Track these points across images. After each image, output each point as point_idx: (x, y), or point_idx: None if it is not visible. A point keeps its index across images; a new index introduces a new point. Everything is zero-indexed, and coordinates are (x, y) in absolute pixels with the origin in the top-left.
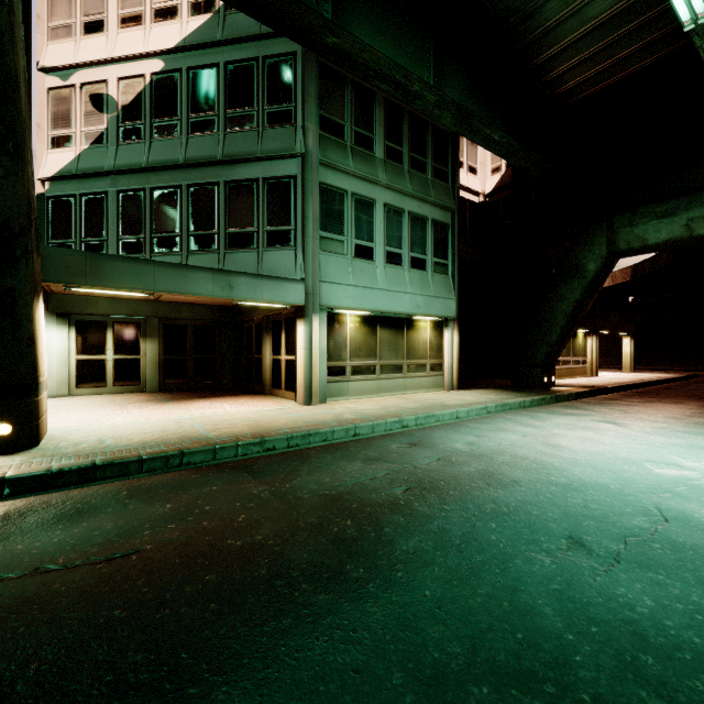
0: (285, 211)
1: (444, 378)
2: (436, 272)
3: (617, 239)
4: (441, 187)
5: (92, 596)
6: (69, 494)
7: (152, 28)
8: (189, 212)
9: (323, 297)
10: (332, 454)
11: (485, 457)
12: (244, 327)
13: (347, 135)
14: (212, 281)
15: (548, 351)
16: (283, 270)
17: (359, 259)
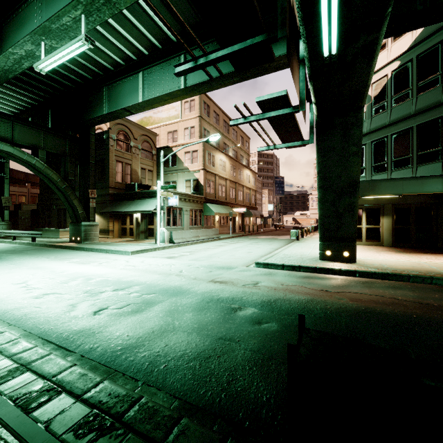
0: None
1: None
2: None
3: None
4: None
5: (421, 309)
6: (383, 281)
7: (391, 46)
8: (418, 141)
9: None
10: None
11: None
12: None
13: None
14: (441, 182)
15: None
16: None
17: None
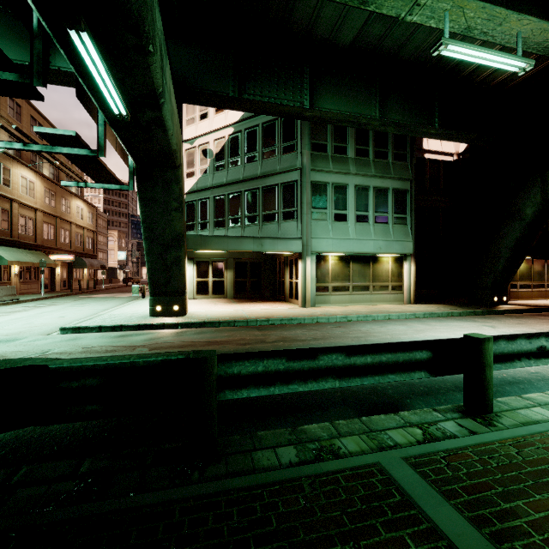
0: (292, 200)
1: (404, 296)
2: (396, 223)
3: (548, 189)
4: (400, 165)
5: (205, 346)
6: (197, 329)
7: (228, 112)
8: (245, 205)
9: (313, 247)
10: (296, 327)
11: (369, 333)
12: (277, 262)
13: (328, 150)
14: (253, 243)
15: (495, 277)
16: (290, 233)
17: (337, 222)
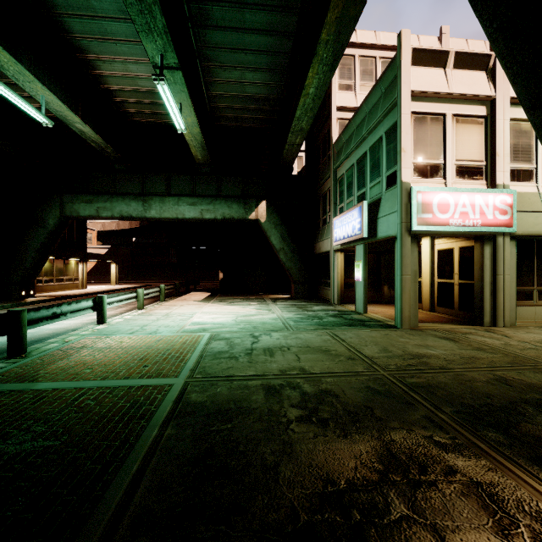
0: None
1: None
2: None
3: (66, 208)
4: None
5: None
6: None
7: None
8: None
9: None
10: None
11: None
12: None
13: None
14: None
15: (24, 274)
16: None
17: None
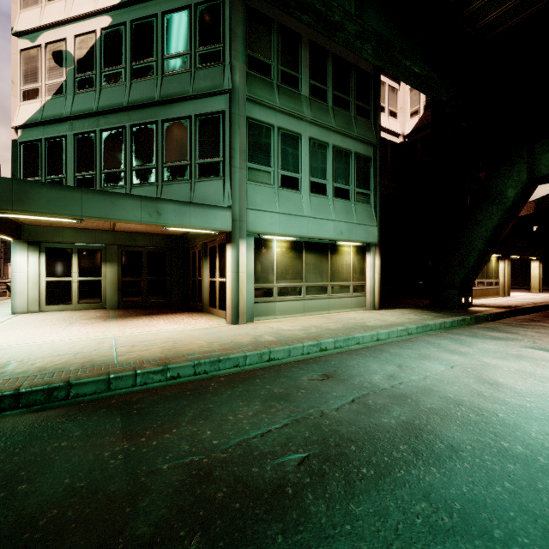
0: (214, 144)
1: (367, 299)
2: (358, 201)
3: (538, 165)
4: (363, 123)
5: None
6: None
7: None
8: (132, 150)
9: (250, 223)
10: (233, 389)
11: (409, 398)
12: (190, 253)
13: (273, 74)
14: (140, 207)
15: (465, 274)
16: (212, 198)
17: (285, 188)
